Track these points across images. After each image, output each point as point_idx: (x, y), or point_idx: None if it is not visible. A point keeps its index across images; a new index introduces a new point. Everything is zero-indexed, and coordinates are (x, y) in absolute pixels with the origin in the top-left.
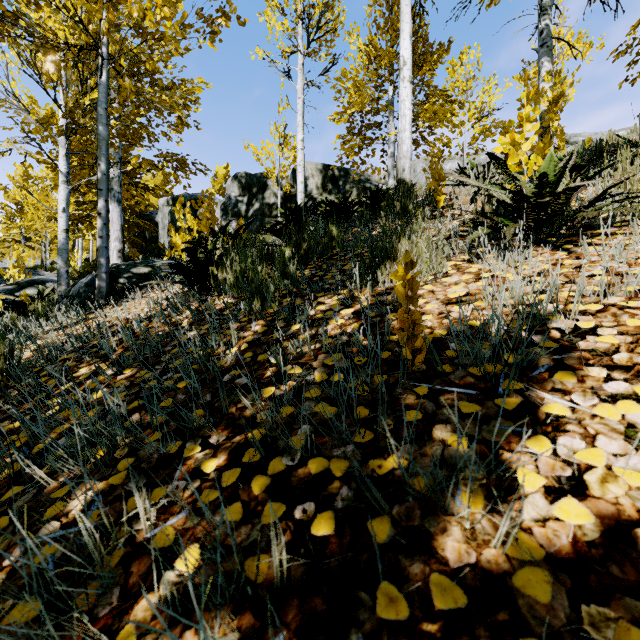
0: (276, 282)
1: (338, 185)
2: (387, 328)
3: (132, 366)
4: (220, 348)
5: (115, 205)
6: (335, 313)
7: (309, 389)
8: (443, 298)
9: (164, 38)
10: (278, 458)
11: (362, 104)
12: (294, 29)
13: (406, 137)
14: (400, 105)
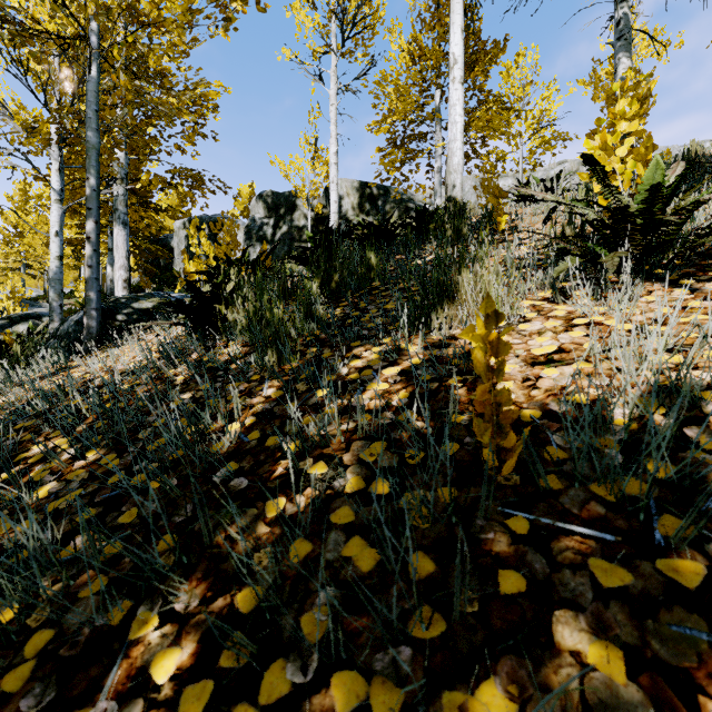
0: (299, 326)
1: (377, 205)
2: (453, 407)
3: (98, 446)
4: (218, 422)
5: (120, 228)
6: (375, 373)
7: (337, 506)
8: (525, 355)
9: (164, 22)
10: (279, 663)
11: (405, 111)
12: (326, 26)
13: (457, 148)
14: (450, 110)
